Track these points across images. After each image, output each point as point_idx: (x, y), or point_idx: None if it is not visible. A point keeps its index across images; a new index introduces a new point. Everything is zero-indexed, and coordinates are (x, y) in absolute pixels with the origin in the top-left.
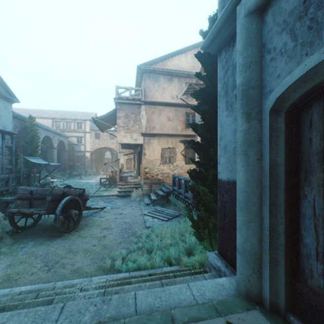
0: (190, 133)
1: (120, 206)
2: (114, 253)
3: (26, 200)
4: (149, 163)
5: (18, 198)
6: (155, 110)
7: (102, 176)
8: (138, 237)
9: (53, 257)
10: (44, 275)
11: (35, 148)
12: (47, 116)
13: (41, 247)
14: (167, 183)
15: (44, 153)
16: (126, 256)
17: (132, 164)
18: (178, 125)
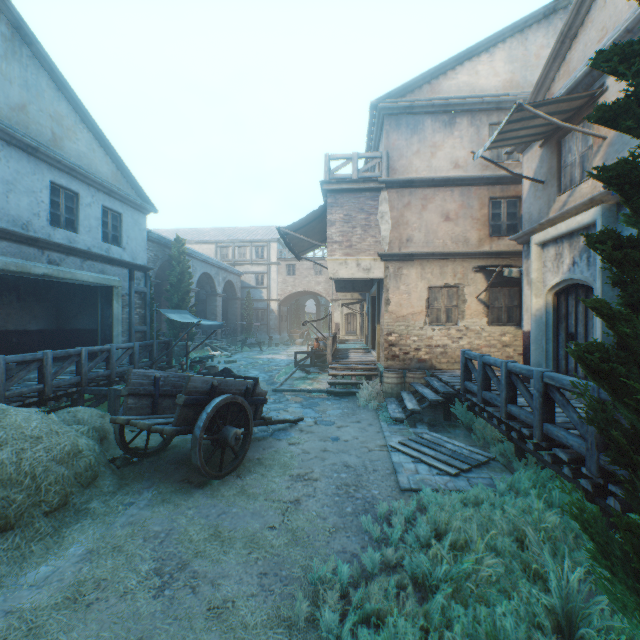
0: (501, 249)
1: (333, 418)
2: (317, 574)
3: (145, 397)
4: (398, 323)
5: (129, 394)
6: (412, 198)
7: (299, 348)
8: (381, 520)
9: (178, 548)
10: (146, 607)
11: (185, 294)
12: (207, 239)
13: (162, 511)
14: (442, 370)
15: (203, 305)
16: (352, 595)
17: (356, 325)
18: (469, 230)
